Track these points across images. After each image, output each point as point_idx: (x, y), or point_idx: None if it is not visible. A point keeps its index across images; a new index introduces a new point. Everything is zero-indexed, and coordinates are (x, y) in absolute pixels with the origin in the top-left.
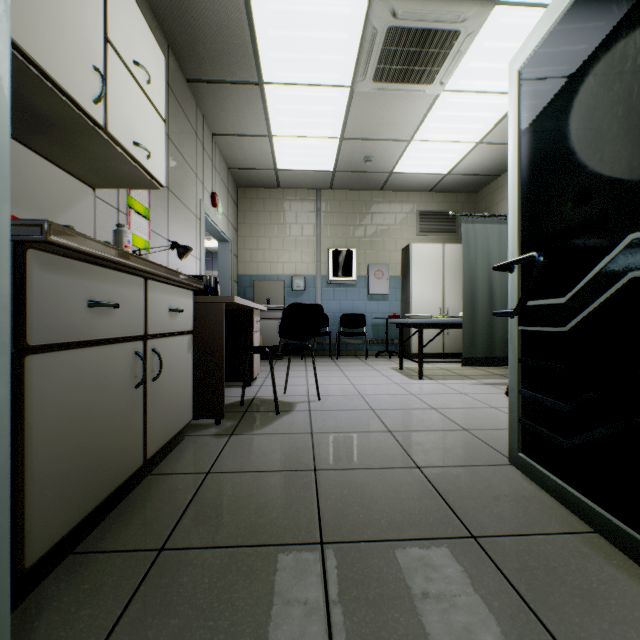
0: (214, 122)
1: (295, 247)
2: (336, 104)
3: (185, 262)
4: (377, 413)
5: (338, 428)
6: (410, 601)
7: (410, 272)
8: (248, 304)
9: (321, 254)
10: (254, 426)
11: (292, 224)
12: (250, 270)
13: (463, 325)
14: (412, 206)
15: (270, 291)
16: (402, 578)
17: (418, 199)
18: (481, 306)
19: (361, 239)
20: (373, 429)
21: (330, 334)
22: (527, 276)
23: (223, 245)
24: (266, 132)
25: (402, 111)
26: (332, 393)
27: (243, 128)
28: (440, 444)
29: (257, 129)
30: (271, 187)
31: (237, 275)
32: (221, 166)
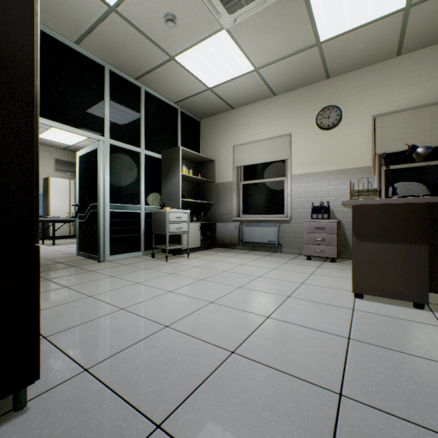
0: None
1: None
2: None
3: None
4: None
5: None
6: (44, 268)
7: (50, 192)
8: None
9: None
10: None
11: None
12: None
13: (75, 221)
14: (51, 155)
15: None
16: (43, 267)
17: (55, 152)
18: None
19: None
20: None
21: None
22: (81, 208)
23: None
24: None
25: None
26: None
27: None
28: (57, 256)
29: None
30: None
31: None
32: None
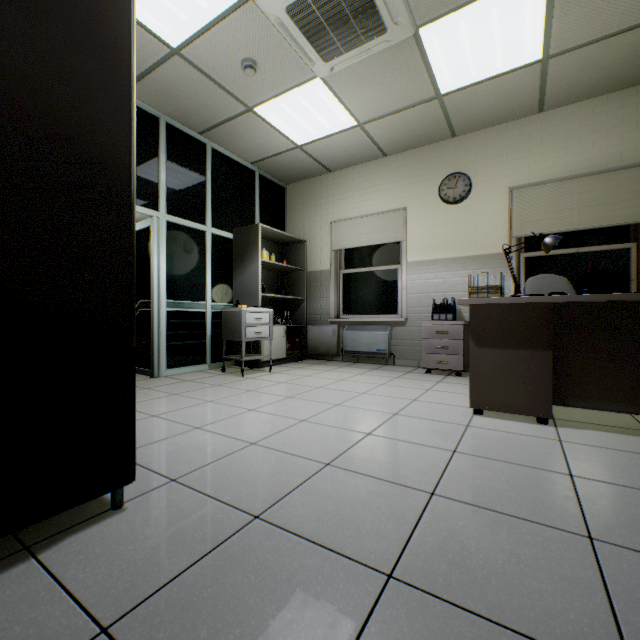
0: None
1: None
2: None
3: None
4: None
5: None
6: None
7: None
8: None
9: None
10: None
11: None
12: None
13: None
14: None
15: None
16: None
17: None
18: None
19: None
20: None
21: None
22: None
23: None
24: None
25: None
26: None
27: None
28: None
29: None
30: None
31: None
32: None
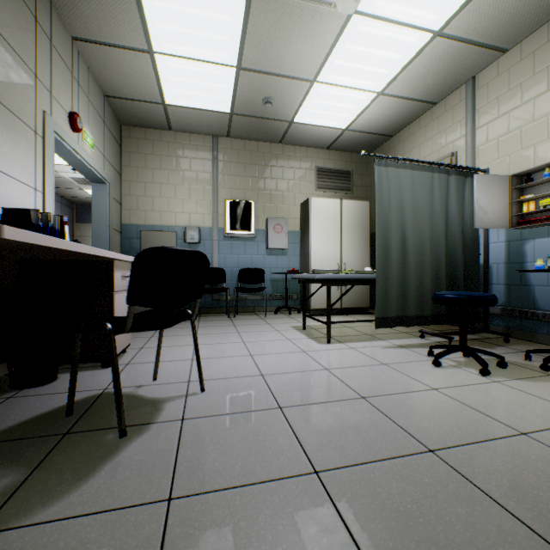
0: (70, 16)
1: (189, 196)
2: (231, 11)
3: (5, 190)
4: (288, 417)
5: (224, 473)
6: None
7: (309, 226)
8: (79, 249)
9: (218, 205)
10: (55, 487)
11: (186, 171)
12: (136, 219)
13: (376, 281)
14: (310, 162)
15: (160, 243)
16: None
17: (316, 155)
18: (394, 259)
19: (260, 192)
20: (287, 468)
21: (227, 290)
22: None
23: (99, 187)
24: (145, 45)
25: (308, 36)
26: (223, 374)
27: (113, 33)
28: (416, 511)
29: (133, 38)
30: (161, 128)
31: (120, 224)
32: (91, 87)
